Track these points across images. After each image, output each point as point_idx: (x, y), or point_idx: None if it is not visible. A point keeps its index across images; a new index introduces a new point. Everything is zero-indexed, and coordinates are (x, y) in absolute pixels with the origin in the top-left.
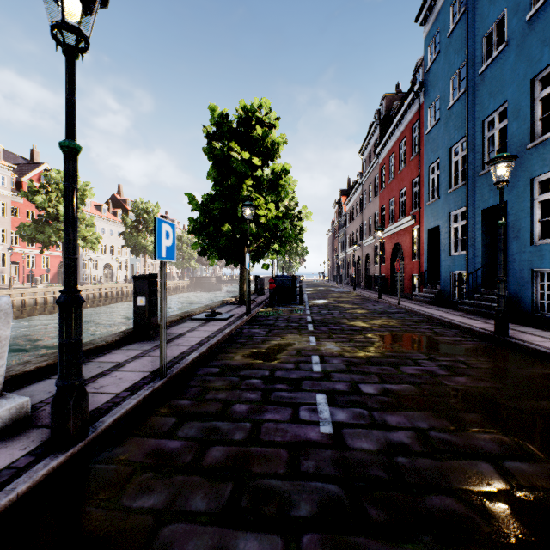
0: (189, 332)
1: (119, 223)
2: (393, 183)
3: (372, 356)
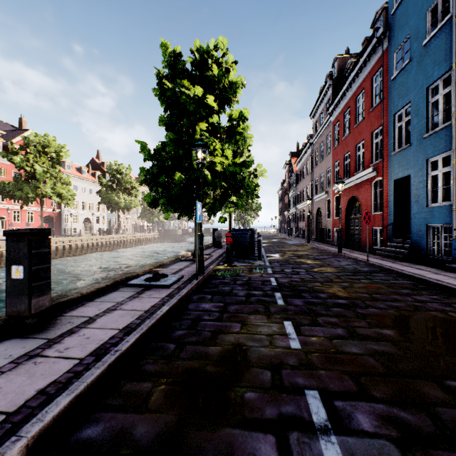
0: (106, 313)
1: (98, 183)
2: (348, 138)
3: (427, 393)
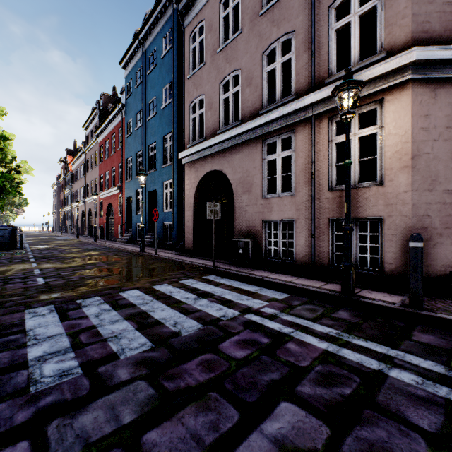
0: None
1: None
2: (108, 161)
3: (73, 265)
